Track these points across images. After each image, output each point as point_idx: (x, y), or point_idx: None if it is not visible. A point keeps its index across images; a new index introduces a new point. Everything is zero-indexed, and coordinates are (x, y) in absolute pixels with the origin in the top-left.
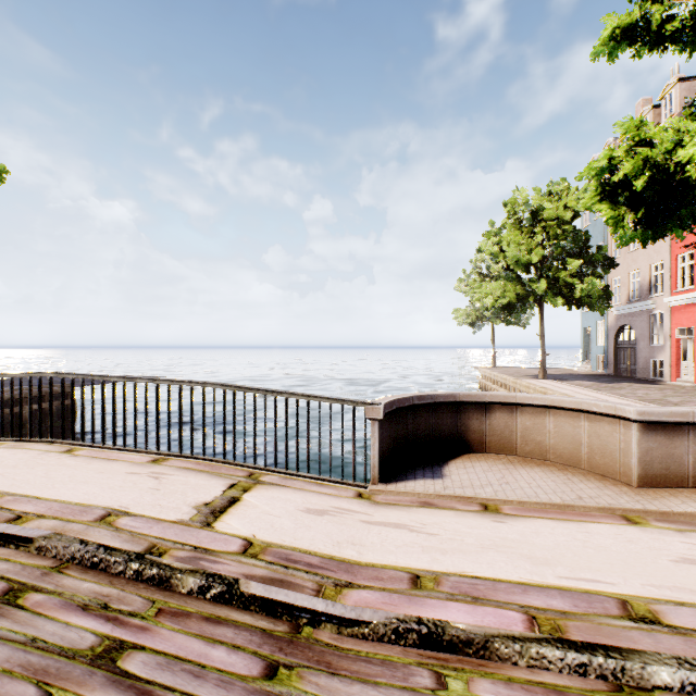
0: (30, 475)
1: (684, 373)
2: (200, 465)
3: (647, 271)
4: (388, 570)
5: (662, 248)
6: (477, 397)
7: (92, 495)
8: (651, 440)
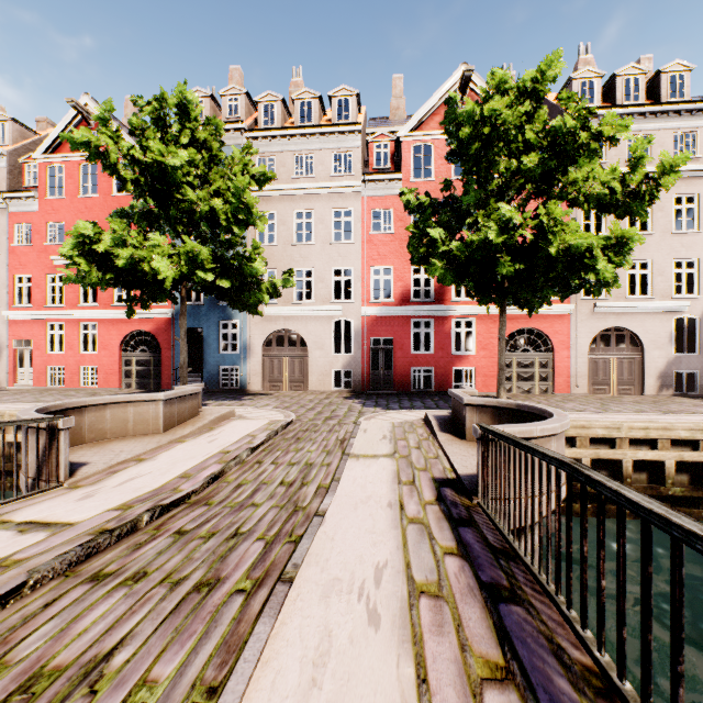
0: None
1: (23, 378)
2: None
3: None
4: (172, 482)
5: None
6: (62, 406)
7: None
8: (167, 408)
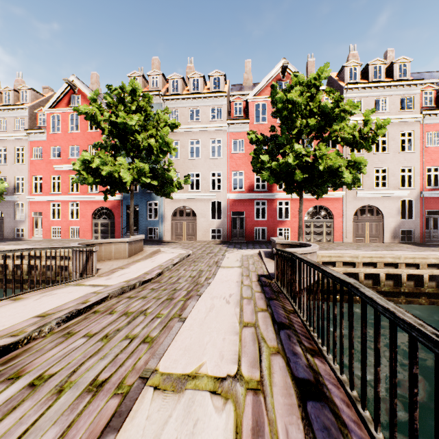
0: (4, 319)
1: (37, 234)
2: (43, 291)
3: (13, 179)
4: (141, 275)
5: (24, 170)
6: (84, 243)
7: (67, 299)
8: (130, 246)
